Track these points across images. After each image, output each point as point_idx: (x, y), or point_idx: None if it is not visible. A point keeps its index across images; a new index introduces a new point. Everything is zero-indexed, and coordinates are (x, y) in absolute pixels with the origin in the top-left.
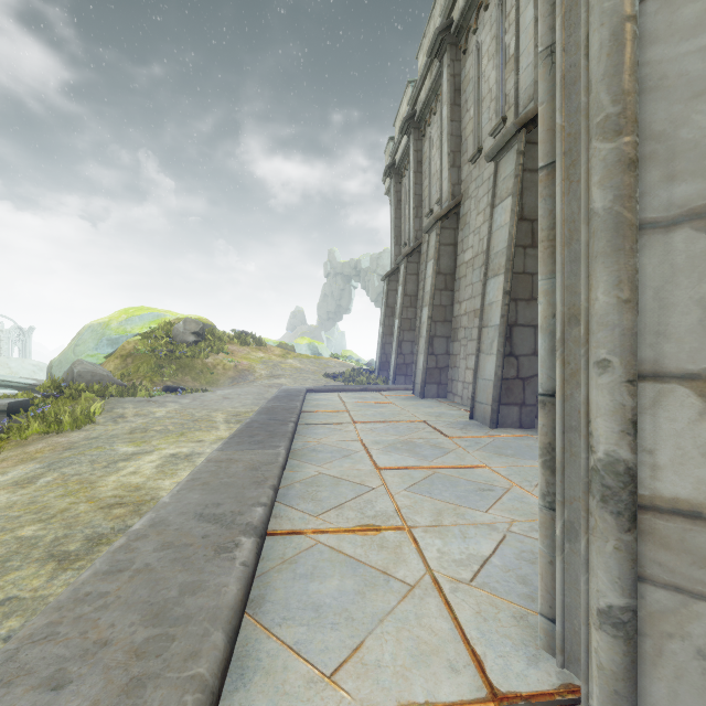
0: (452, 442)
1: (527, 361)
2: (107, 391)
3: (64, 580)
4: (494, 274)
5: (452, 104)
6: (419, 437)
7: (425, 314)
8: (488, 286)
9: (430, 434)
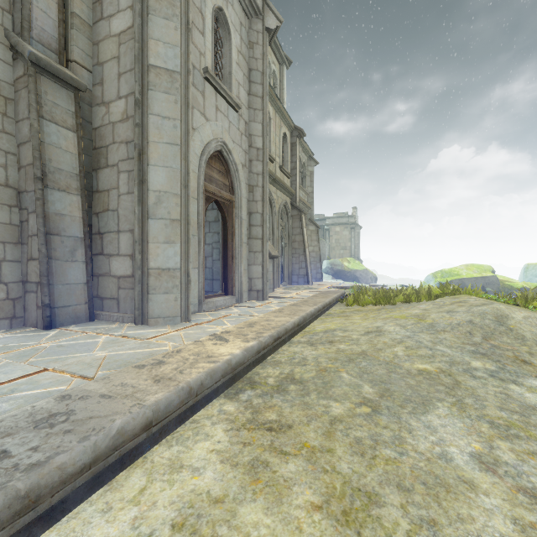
0: None
1: None
2: None
3: (286, 369)
4: None
5: None
6: None
7: None
8: None
9: None
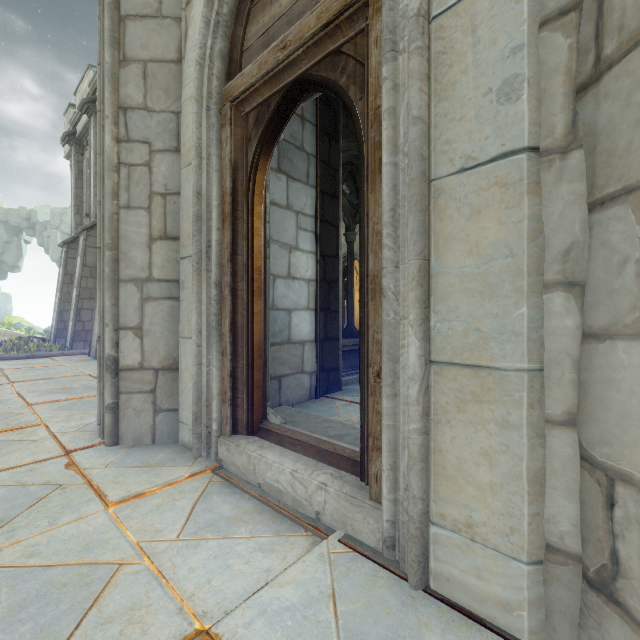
0: None
1: None
2: None
3: None
4: None
5: None
6: (78, 384)
7: None
8: None
9: (90, 381)
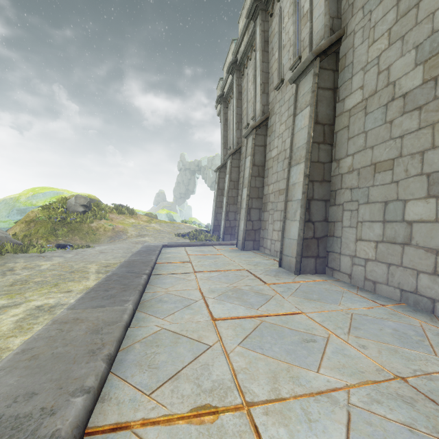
0: (271, 289)
1: (320, 225)
2: (3, 249)
3: None
4: (296, 162)
5: (263, 50)
6: (245, 284)
7: (244, 193)
8: (291, 171)
9: (253, 281)
